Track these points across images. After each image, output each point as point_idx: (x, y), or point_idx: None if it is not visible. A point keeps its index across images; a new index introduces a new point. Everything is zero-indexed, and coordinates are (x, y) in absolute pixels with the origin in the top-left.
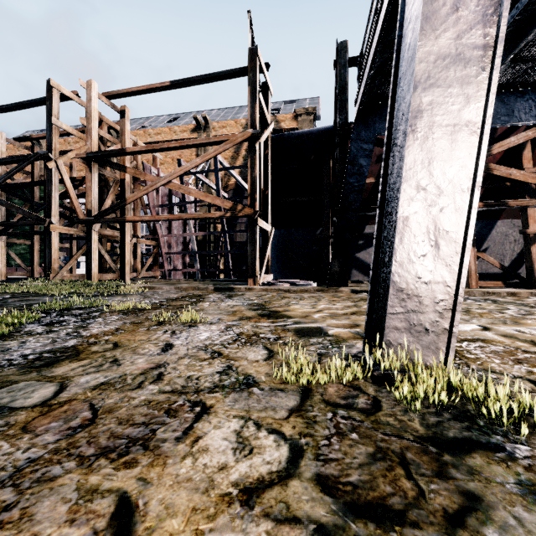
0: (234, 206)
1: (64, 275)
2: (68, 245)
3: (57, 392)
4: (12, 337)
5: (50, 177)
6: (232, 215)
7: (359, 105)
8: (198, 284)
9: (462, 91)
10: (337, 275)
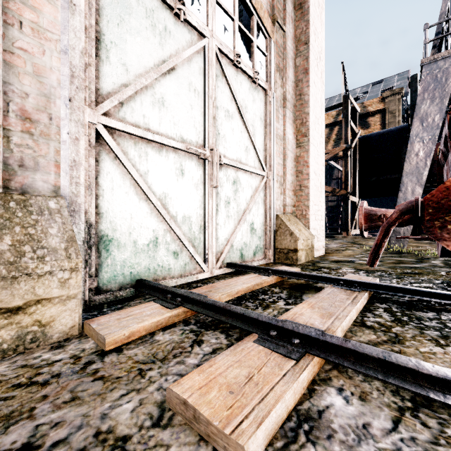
0: (333, 190)
1: None
2: None
3: None
4: None
5: None
6: (332, 195)
7: None
8: None
9: (417, 179)
10: None
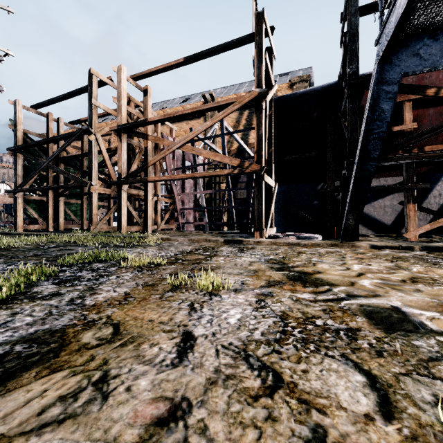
0: (241, 163)
1: (101, 228)
2: (107, 204)
3: None
4: (10, 303)
5: (91, 147)
6: (239, 172)
7: (391, 36)
8: (208, 236)
9: None
10: (351, 228)
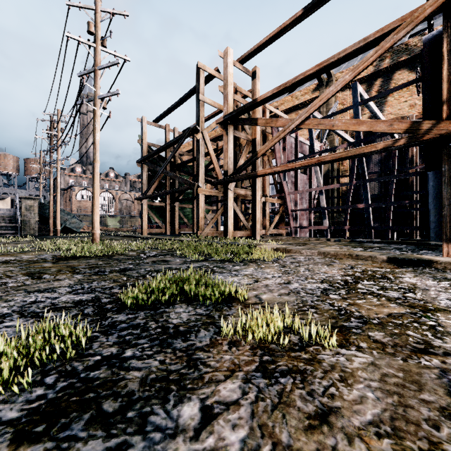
0: (413, 126)
1: (207, 232)
2: (215, 208)
3: None
4: None
5: (198, 147)
6: (409, 141)
7: None
8: (339, 245)
9: None
10: None
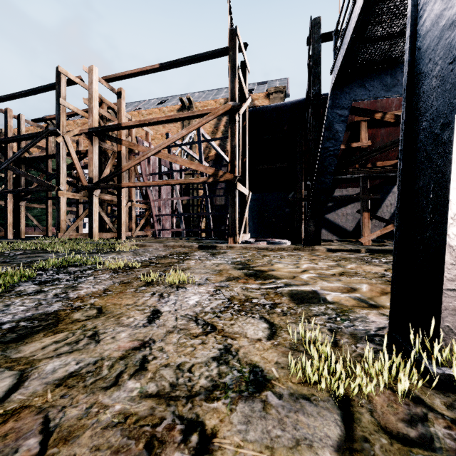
0: (215, 172)
1: (70, 234)
2: (75, 209)
3: (10, 389)
4: None
5: (59, 150)
6: (214, 180)
7: (338, 71)
8: (184, 242)
9: None
10: (312, 234)
